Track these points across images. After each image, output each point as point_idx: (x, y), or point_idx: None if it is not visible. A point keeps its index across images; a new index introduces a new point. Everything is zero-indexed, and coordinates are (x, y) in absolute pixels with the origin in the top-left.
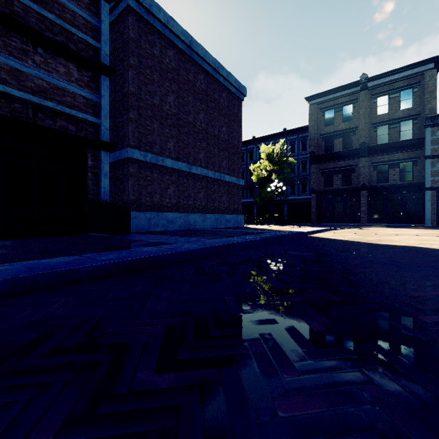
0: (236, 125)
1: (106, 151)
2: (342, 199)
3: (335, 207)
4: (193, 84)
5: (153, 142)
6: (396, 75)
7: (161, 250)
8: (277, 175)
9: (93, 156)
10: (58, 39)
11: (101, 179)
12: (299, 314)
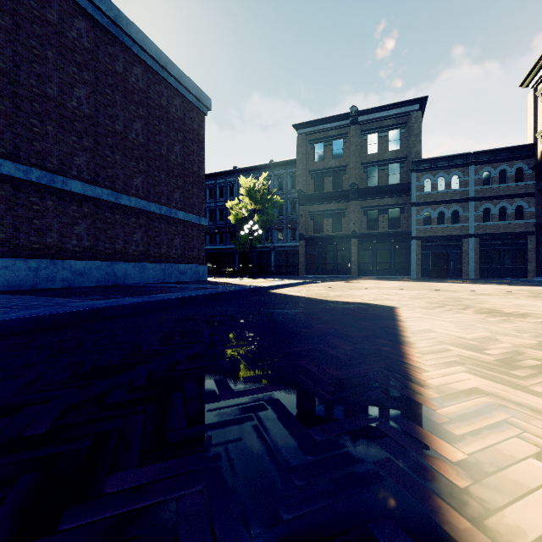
0: (197, 145)
1: None
2: (332, 247)
3: (325, 256)
4: (124, 78)
5: (45, 152)
6: (385, 112)
7: None
8: (260, 217)
9: None
10: None
11: None
12: None
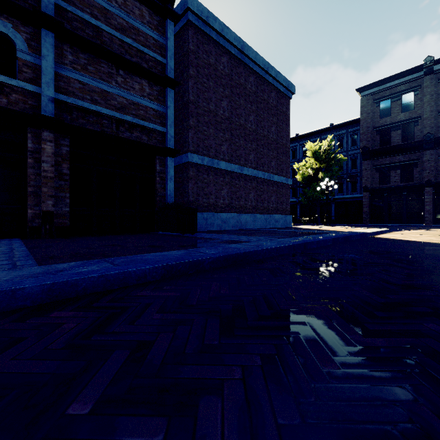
0: (285, 124)
1: (171, 157)
2: (401, 197)
3: (393, 206)
4: (244, 87)
5: (209, 146)
6: None
7: (248, 246)
8: (324, 174)
9: (161, 162)
10: (134, 60)
11: (167, 182)
12: None
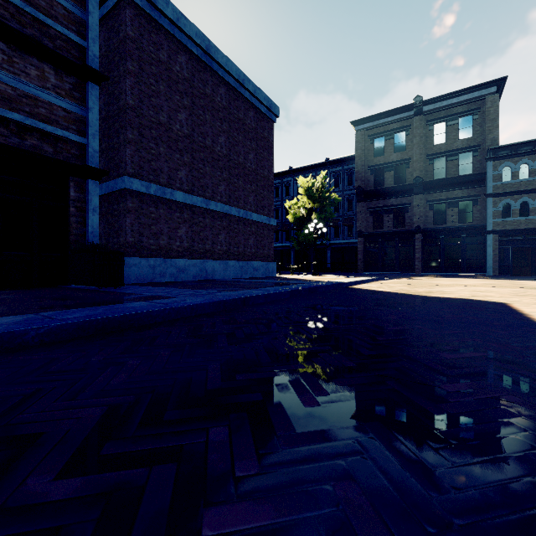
0: (267, 152)
1: (95, 180)
2: (394, 243)
3: (386, 253)
4: (212, 99)
5: (159, 170)
6: (454, 98)
7: (152, 305)
8: (318, 215)
9: (77, 186)
10: (28, 32)
11: (88, 215)
12: (295, 386)
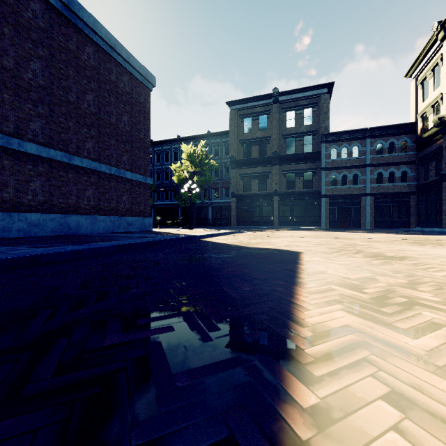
0: (143, 116)
1: None
2: (258, 203)
3: (253, 211)
4: (76, 55)
5: (1, 117)
6: (300, 93)
7: None
8: (199, 177)
9: None
10: None
11: None
12: None
